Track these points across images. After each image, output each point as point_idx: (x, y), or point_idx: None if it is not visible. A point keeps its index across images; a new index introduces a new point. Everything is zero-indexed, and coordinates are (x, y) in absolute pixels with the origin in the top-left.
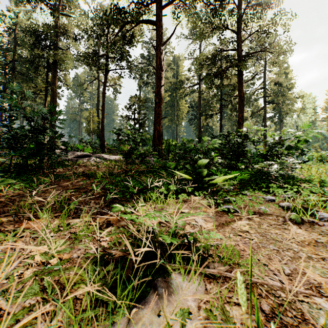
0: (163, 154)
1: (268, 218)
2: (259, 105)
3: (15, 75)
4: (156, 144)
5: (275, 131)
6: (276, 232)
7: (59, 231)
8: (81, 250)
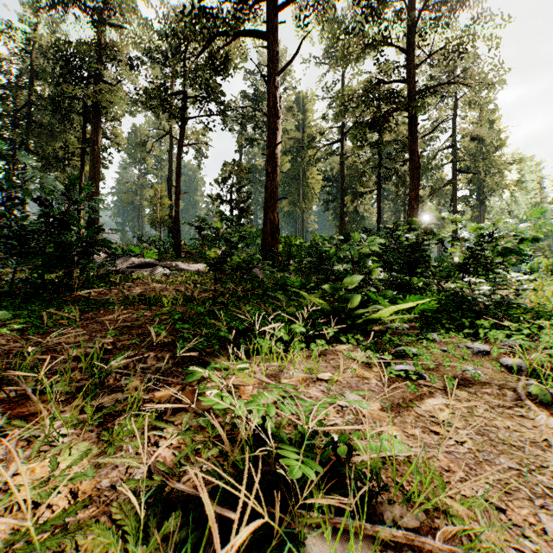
0: (280, 261)
1: (485, 391)
2: (444, 176)
3: (32, 128)
4: (267, 244)
5: (472, 222)
6: (507, 425)
7: (79, 426)
8: (118, 470)
